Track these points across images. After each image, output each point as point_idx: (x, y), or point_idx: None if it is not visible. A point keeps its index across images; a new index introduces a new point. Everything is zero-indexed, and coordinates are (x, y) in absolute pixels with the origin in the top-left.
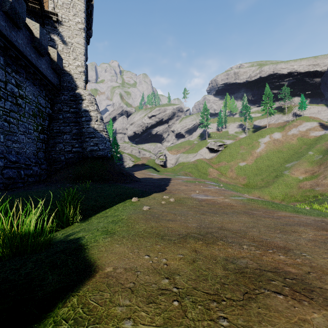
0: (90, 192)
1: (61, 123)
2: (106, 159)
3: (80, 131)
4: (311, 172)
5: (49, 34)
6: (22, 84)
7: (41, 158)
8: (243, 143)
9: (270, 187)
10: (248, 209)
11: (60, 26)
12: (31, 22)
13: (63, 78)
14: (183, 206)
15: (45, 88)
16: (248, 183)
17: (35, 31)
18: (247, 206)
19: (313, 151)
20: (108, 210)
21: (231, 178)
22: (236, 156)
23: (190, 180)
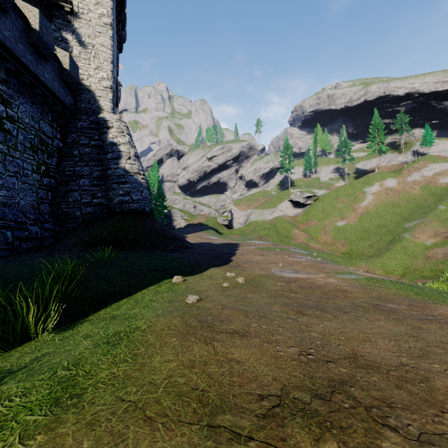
0: (108, 267)
1: (77, 162)
2: (142, 215)
3: (104, 174)
4: (444, 235)
5: (59, 31)
6: (12, 100)
7: (45, 213)
8: (342, 194)
9: (383, 256)
10: (376, 299)
11: (76, 20)
12: (26, 6)
13: (81, 96)
14: (260, 293)
15: (52, 109)
16: (350, 251)
17: (33, 19)
18: (371, 292)
19: (446, 205)
20: (124, 302)
21: (325, 243)
22: (332, 212)
23: (268, 247)
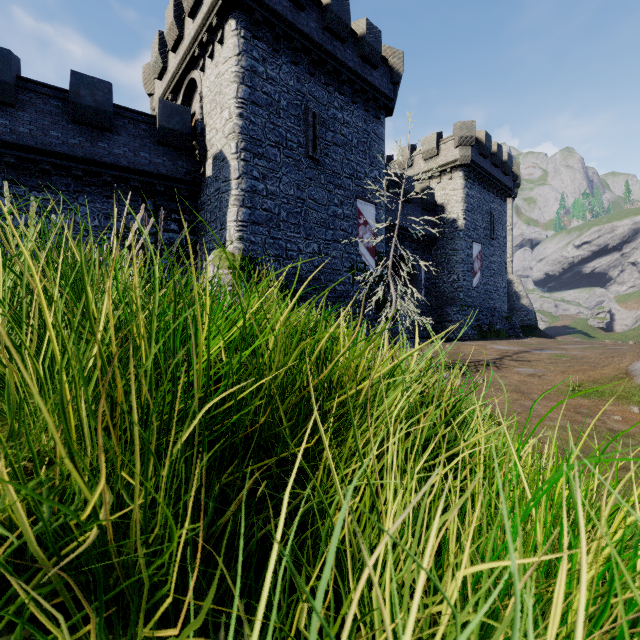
0: None
1: None
2: (534, 327)
3: (511, 307)
4: None
5: None
6: None
7: None
8: None
9: None
10: None
11: None
12: None
13: None
14: None
15: None
16: None
17: None
18: None
19: None
20: None
21: None
22: None
23: None
